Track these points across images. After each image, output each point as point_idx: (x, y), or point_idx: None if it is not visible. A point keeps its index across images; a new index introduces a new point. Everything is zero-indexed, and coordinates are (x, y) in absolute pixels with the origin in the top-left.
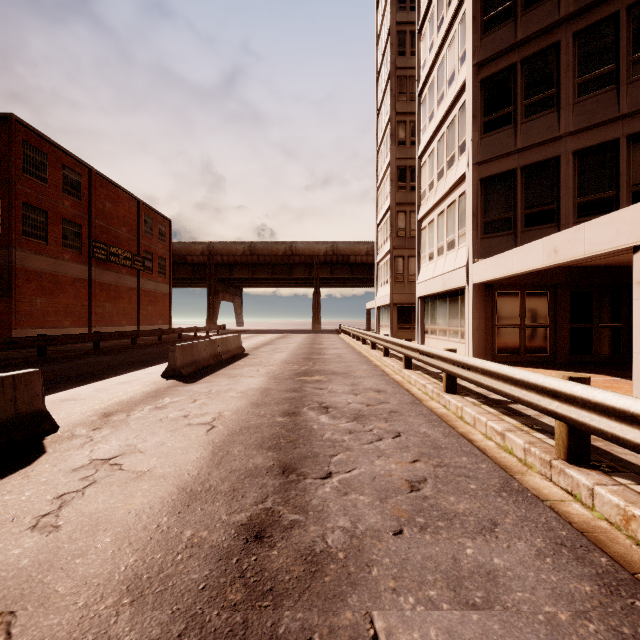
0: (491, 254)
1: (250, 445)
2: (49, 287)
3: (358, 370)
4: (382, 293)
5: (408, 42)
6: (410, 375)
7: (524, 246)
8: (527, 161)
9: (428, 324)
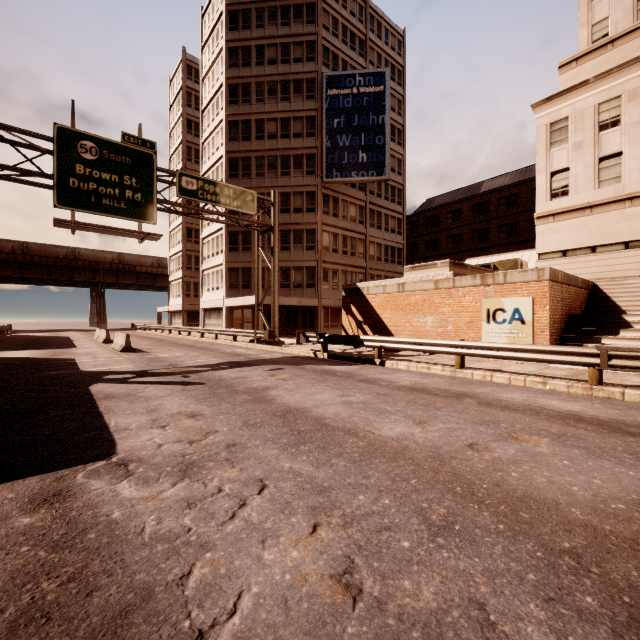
0: (232, 296)
1: (177, 345)
2: None
3: (182, 339)
4: (175, 302)
5: (193, 154)
6: (204, 338)
7: (239, 298)
8: (243, 266)
9: (207, 322)
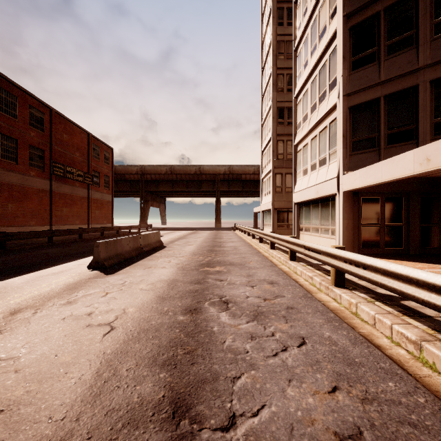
0: (358, 167)
1: (143, 359)
2: (18, 196)
3: (251, 261)
4: (266, 201)
5: (285, 16)
6: (296, 267)
7: (394, 157)
8: (389, 91)
9: (303, 223)
